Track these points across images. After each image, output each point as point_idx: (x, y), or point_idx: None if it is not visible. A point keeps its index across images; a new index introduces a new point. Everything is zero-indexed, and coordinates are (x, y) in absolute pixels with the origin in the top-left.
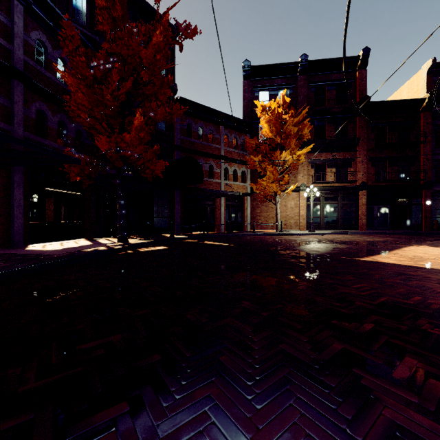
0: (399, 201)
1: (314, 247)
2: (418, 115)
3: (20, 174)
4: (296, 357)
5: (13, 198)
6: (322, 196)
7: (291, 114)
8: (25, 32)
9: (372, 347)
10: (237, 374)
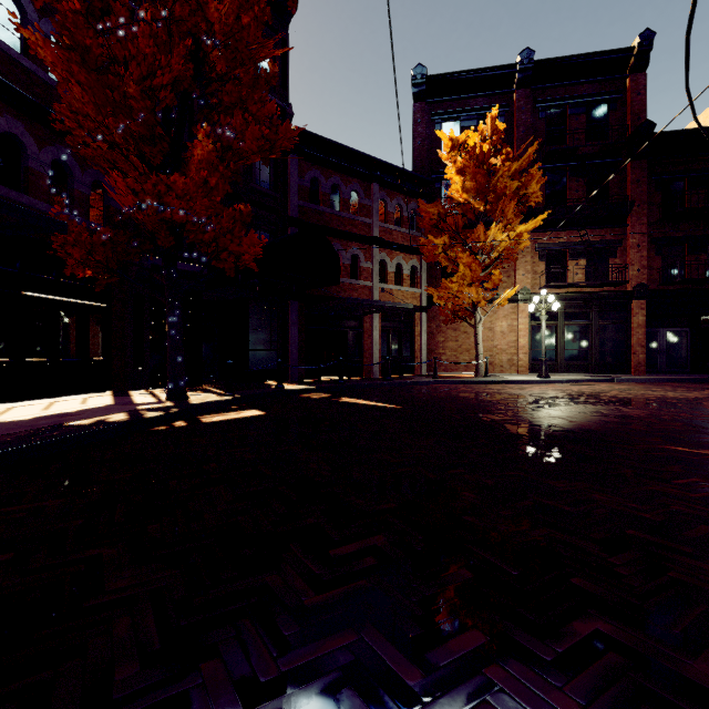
0: None
1: (576, 415)
2: None
3: None
4: None
5: None
6: (561, 311)
7: (507, 155)
8: None
9: None
10: None
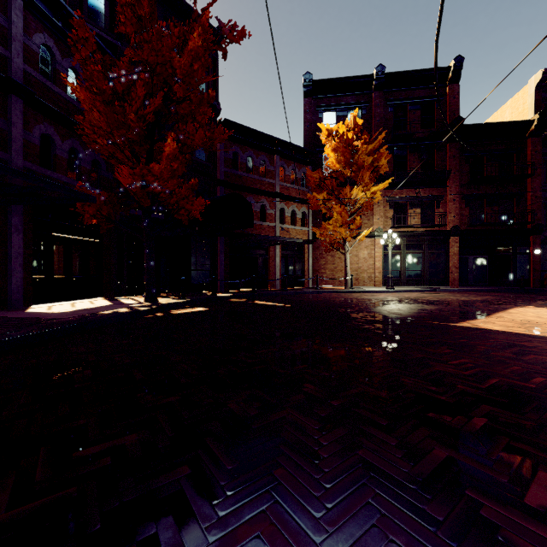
0: (501, 250)
1: (395, 309)
2: (524, 141)
3: (19, 215)
4: (383, 471)
5: (10, 246)
6: (403, 243)
7: (365, 140)
8: (26, 35)
9: (489, 455)
10: (299, 499)
